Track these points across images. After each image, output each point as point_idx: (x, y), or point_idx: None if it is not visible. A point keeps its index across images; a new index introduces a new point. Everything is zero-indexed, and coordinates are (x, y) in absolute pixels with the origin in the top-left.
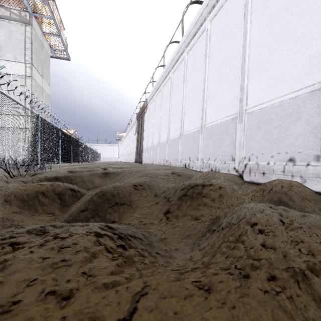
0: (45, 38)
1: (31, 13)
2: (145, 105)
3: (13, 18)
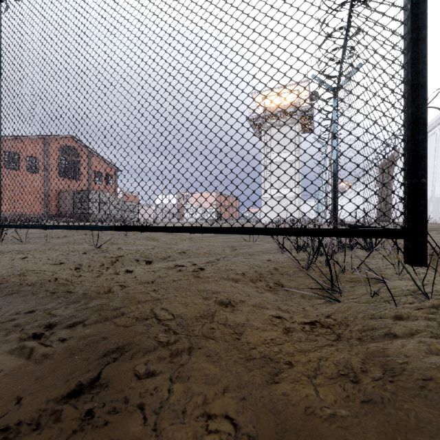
0: (300, 124)
1: (299, 115)
2: (395, 155)
3: (288, 123)
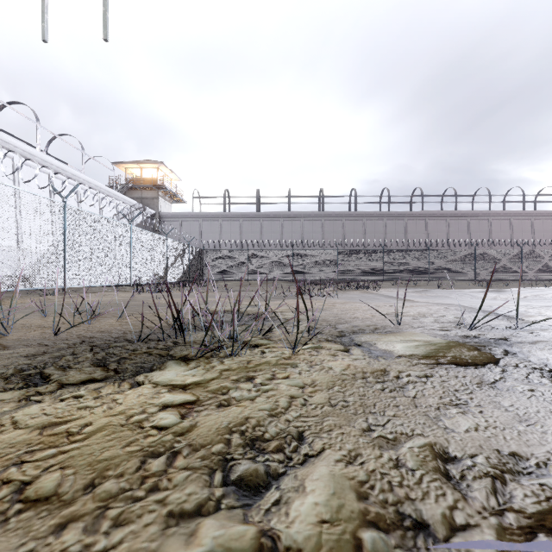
0: None
1: None
2: None
3: None
